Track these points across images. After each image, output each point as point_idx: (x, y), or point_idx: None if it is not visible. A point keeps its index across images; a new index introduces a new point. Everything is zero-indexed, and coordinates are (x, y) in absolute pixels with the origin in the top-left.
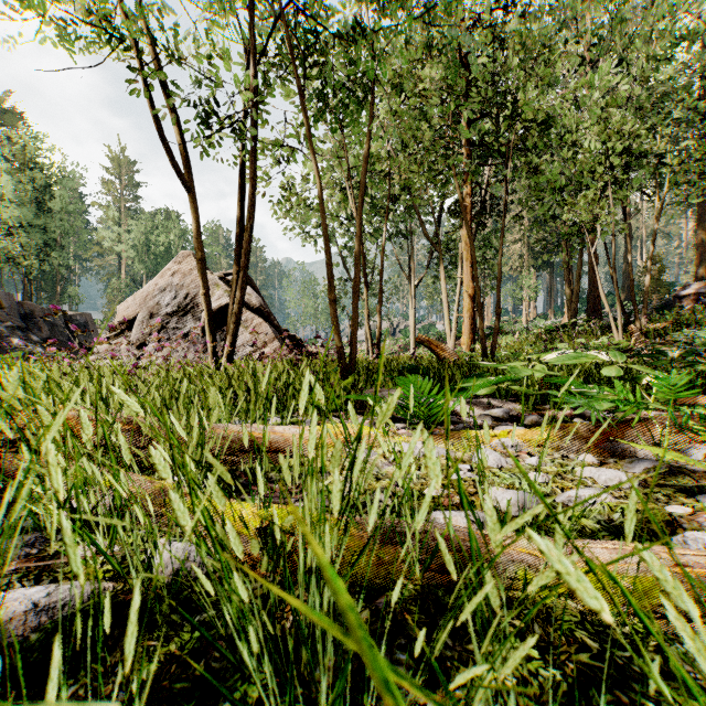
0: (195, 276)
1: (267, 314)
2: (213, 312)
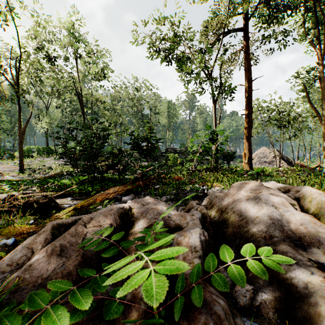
0: (266, 150)
1: (282, 157)
2: (271, 157)
